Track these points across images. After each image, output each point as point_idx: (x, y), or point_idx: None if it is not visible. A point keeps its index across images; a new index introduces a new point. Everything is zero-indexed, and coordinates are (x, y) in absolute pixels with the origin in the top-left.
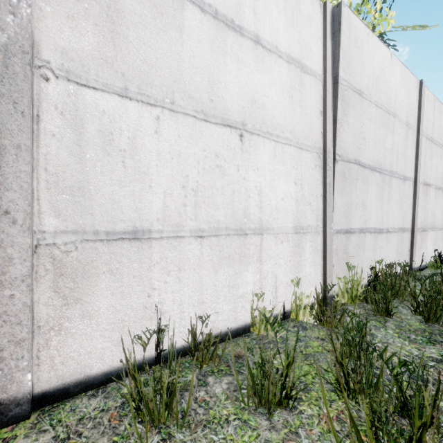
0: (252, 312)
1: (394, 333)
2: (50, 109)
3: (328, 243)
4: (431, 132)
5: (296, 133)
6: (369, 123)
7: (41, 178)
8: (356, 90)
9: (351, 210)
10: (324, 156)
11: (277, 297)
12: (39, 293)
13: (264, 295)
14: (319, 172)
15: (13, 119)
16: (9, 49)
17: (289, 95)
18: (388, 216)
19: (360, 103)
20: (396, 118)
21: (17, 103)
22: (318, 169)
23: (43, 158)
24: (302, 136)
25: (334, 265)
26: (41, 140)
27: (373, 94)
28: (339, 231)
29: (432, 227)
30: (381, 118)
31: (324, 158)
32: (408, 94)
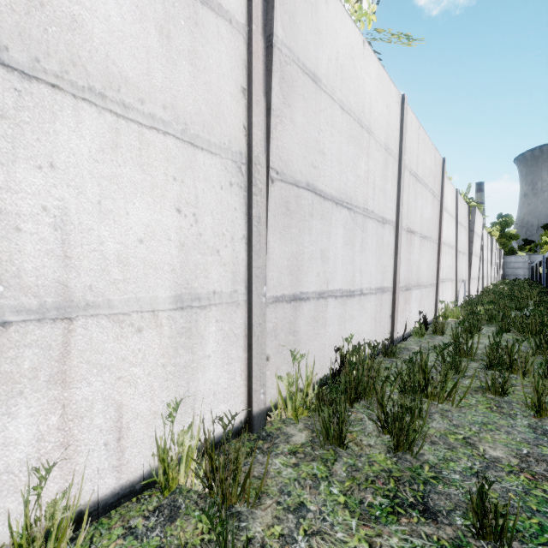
0: (26, 513)
1: (339, 496)
2: None
3: (256, 321)
4: (415, 166)
5: (182, 113)
6: (331, 131)
7: None
8: (308, 72)
9: (301, 264)
10: (249, 169)
11: (123, 449)
12: None
13: (79, 456)
14: (239, 196)
15: None
16: None
17: (162, 32)
18: (362, 272)
19: (316, 96)
20: (372, 135)
21: None
22: (237, 191)
23: None
24: (198, 122)
25: (271, 356)
26: None
27: (337, 89)
28: (279, 299)
29: (417, 284)
30: (349, 128)
31: (250, 172)
32: (387, 108)
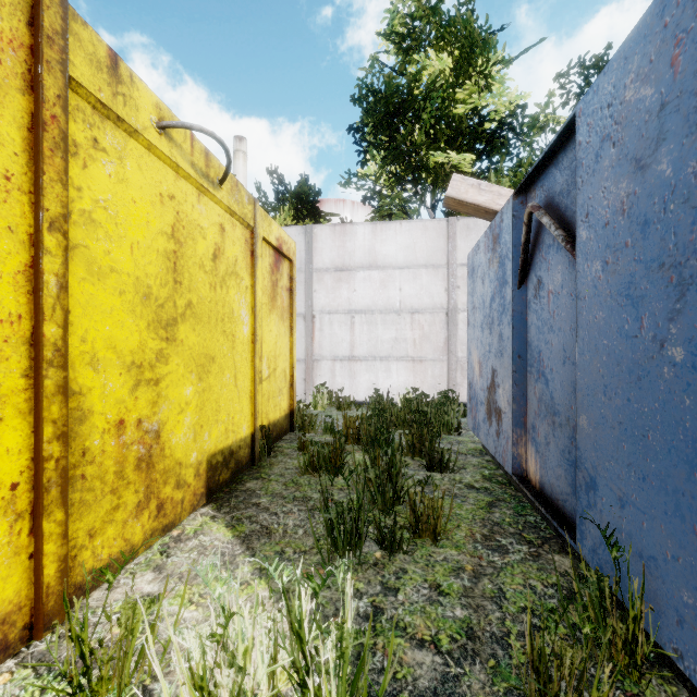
0: None
1: None
2: (460, 322)
3: None
4: None
5: None
6: None
7: (458, 342)
8: None
9: None
10: None
11: None
12: (457, 374)
13: None
14: None
15: (453, 327)
16: (452, 309)
17: None
18: None
19: None
20: None
21: (453, 323)
22: None
23: (458, 336)
24: None
25: None
26: (458, 331)
27: None
28: None
29: None
30: None
31: None
32: None
